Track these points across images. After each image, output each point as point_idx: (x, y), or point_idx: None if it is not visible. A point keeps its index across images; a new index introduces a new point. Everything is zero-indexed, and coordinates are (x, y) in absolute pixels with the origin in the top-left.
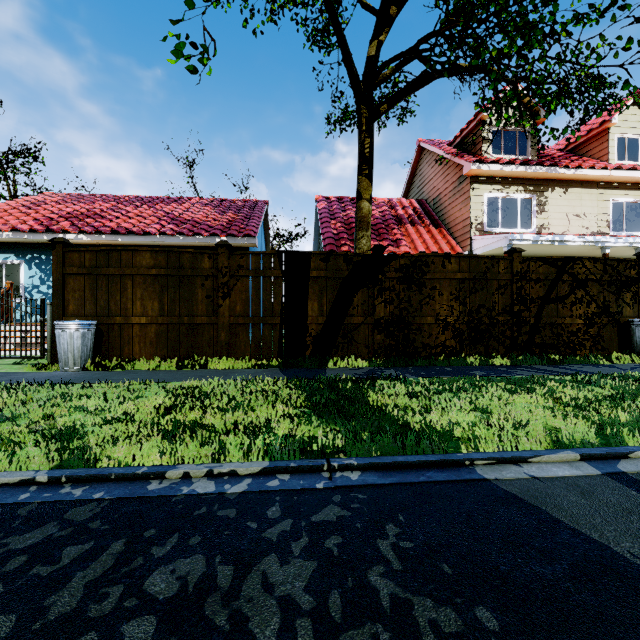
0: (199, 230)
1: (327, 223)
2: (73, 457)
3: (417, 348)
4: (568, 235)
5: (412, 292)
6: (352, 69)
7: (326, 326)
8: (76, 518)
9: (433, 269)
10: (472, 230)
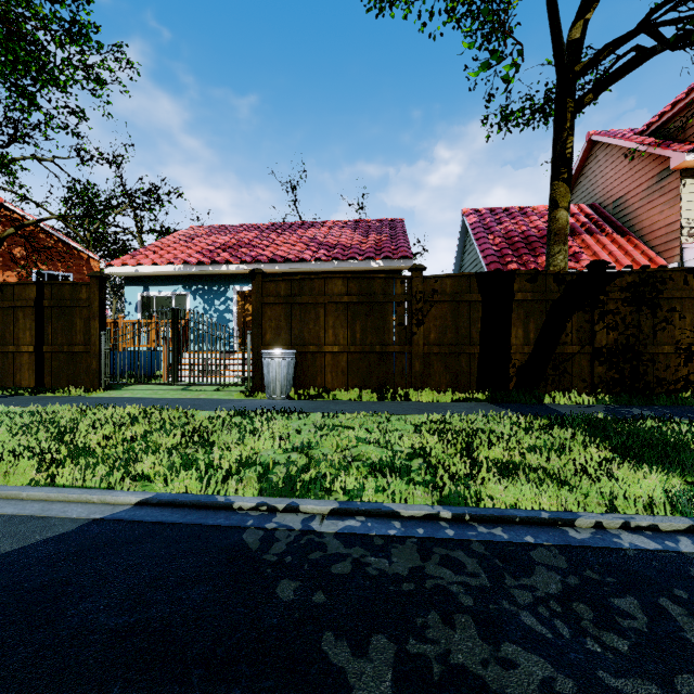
0: (353, 254)
1: (484, 239)
2: (452, 494)
3: (649, 383)
4: None
5: (642, 315)
6: (562, 58)
7: (532, 356)
8: (555, 564)
9: (671, 287)
10: (683, 236)
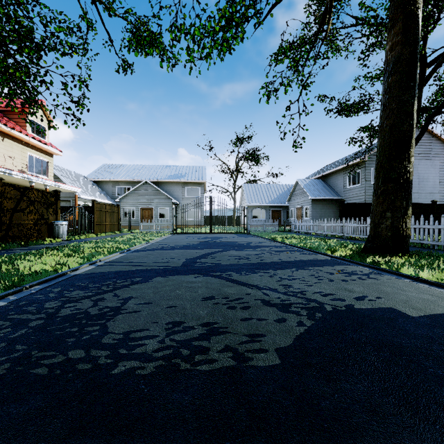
0: None
1: None
2: None
3: None
4: (14, 171)
5: None
6: None
7: None
8: None
9: None
10: None
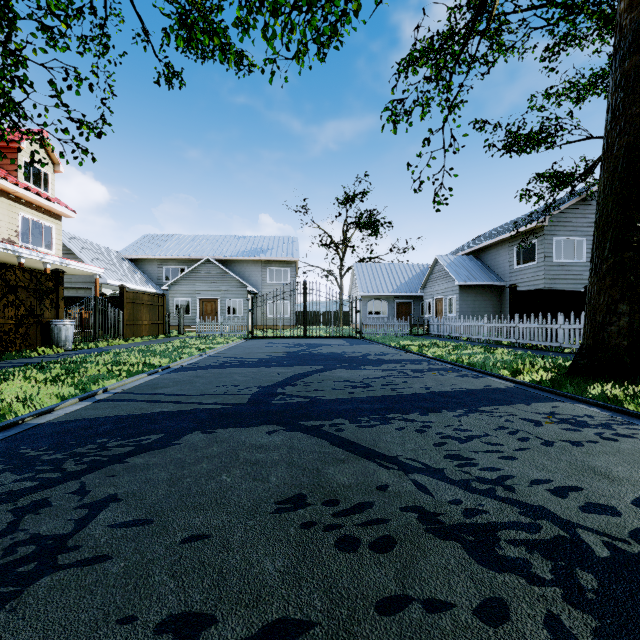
0: None
1: None
2: None
3: None
4: None
5: None
6: None
7: None
8: None
9: None
10: None
